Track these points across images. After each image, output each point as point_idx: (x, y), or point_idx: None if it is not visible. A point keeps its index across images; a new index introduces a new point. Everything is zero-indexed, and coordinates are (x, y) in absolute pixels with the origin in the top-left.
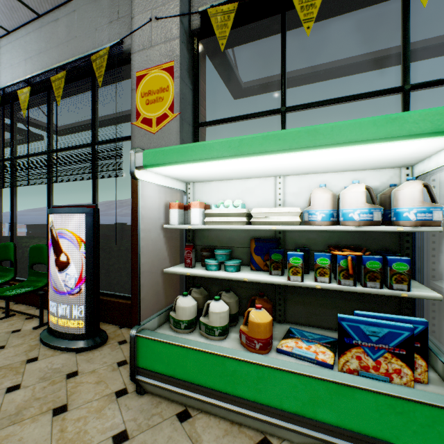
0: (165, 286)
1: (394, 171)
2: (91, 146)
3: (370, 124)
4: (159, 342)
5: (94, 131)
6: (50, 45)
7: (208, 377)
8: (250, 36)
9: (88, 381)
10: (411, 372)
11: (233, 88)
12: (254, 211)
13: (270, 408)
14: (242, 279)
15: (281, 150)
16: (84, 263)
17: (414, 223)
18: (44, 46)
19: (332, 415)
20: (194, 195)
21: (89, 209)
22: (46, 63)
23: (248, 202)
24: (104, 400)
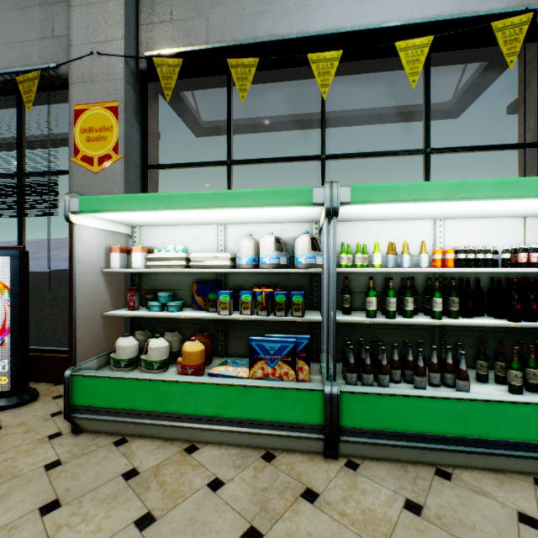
0: (108, 332)
1: (308, 224)
2: (17, 179)
3: (261, 194)
4: (96, 378)
5: (20, 160)
6: None
7: (143, 401)
8: (202, 84)
9: (15, 432)
10: (294, 373)
11: (193, 126)
12: (192, 255)
13: (194, 415)
14: (180, 316)
15: (202, 207)
16: (9, 312)
17: (305, 266)
18: None
19: (238, 411)
20: (141, 239)
21: (15, 251)
22: None
23: (194, 247)
24: (35, 443)
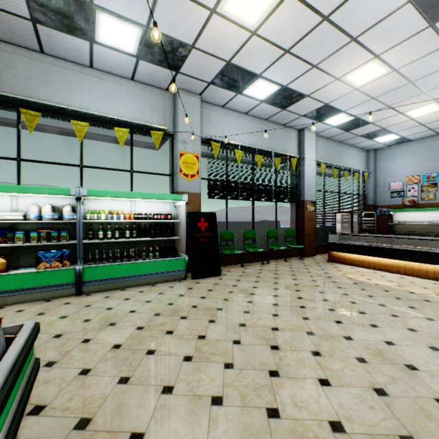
0: None
1: (72, 199)
2: None
3: (44, 189)
4: None
5: None
6: None
7: None
8: None
9: None
10: (62, 265)
11: None
12: None
13: (3, 290)
14: None
15: (8, 192)
16: None
17: (68, 219)
18: None
19: (31, 284)
20: None
21: None
22: None
23: None
24: None
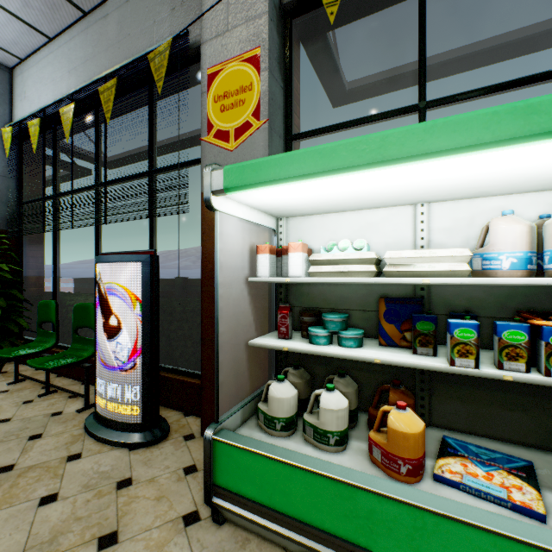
0: (247, 363)
1: None
2: (148, 174)
3: None
4: (248, 452)
5: (152, 156)
6: (98, 49)
7: (326, 515)
8: (366, 6)
9: (145, 496)
10: None
11: (333, 91)
12: (389, 255)
13: None
14: (371, 360)
15: (460, 148)
16: (140, 328)
17: None
18: (91, 51)
19: None
20: (288, 235)
21: (146, 256)
22: (93, 73)
23: (369, 243)
24: (167, 529)
